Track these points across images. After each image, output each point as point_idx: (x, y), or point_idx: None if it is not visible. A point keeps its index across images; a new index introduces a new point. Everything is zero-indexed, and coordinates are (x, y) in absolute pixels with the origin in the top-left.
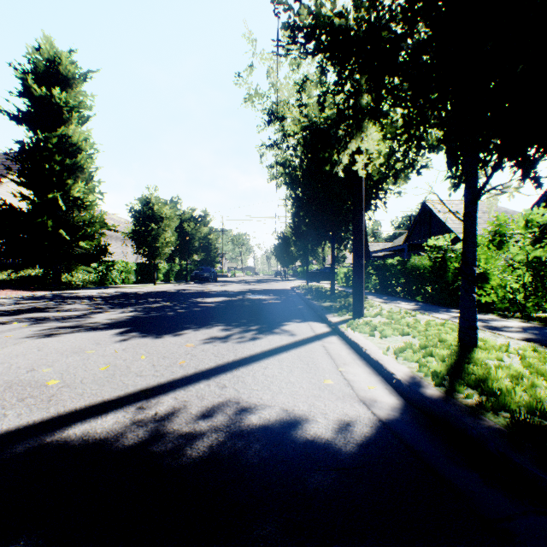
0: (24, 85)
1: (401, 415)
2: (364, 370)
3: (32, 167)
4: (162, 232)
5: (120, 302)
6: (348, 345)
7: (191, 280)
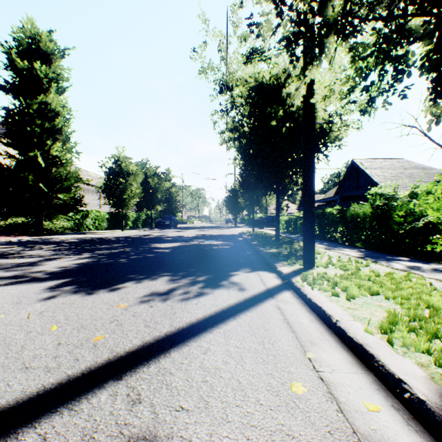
0: (8, 59)
1: None
2: (342, 357)
3: (15, 129)
4: (129, 186)
5: (83, 247)
6: (307, 306)
7: (155, 227)
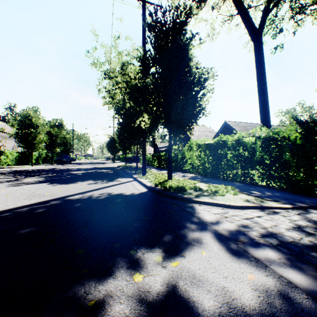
0: None
1: (146, 191)
2: (141, 186)
3: None
4: (38, 134)
5: (25, 174)
6: (139, 183)
7: (55, 163)
